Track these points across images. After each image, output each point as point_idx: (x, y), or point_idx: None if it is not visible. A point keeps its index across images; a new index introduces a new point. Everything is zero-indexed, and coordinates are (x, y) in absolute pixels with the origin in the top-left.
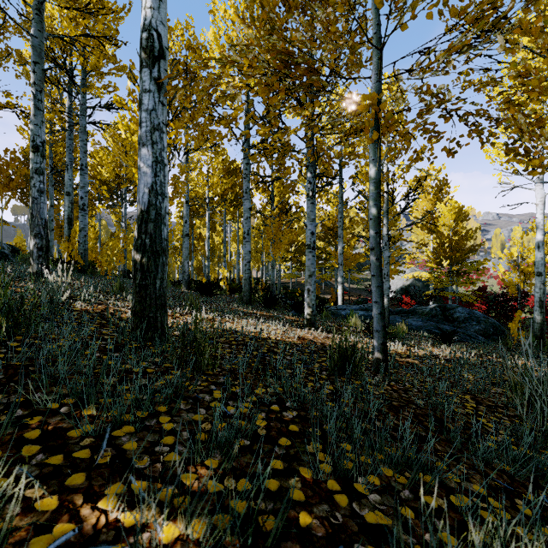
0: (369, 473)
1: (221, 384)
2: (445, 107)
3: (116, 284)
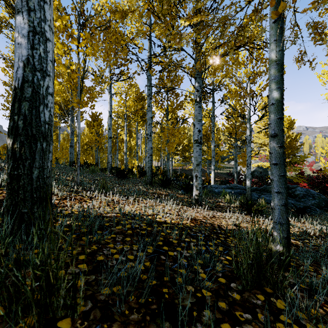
0: None
1: None
2: None
3: None
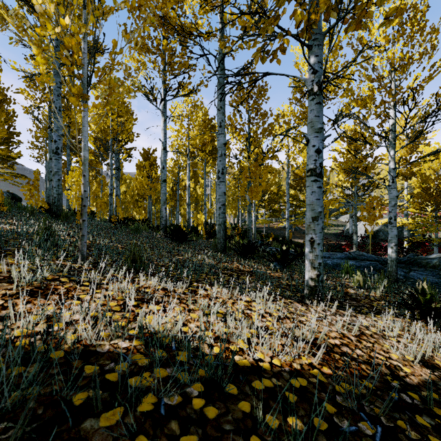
0: None
1: None
2: None
3: (42, 230)
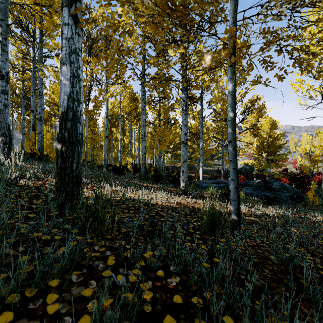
0: None
1: (116, 249)
2: (279, 43)
3: None
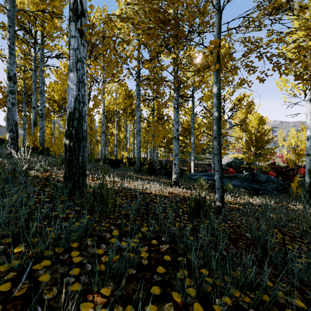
0: (222, 294)
1: (118, 225)
2: (259, 51)
3: (59, 160)
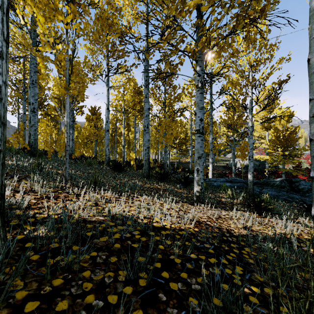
0: None
1: None
2: None
3: (35, 164)
